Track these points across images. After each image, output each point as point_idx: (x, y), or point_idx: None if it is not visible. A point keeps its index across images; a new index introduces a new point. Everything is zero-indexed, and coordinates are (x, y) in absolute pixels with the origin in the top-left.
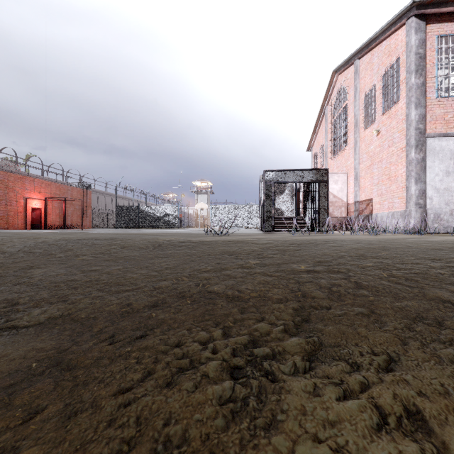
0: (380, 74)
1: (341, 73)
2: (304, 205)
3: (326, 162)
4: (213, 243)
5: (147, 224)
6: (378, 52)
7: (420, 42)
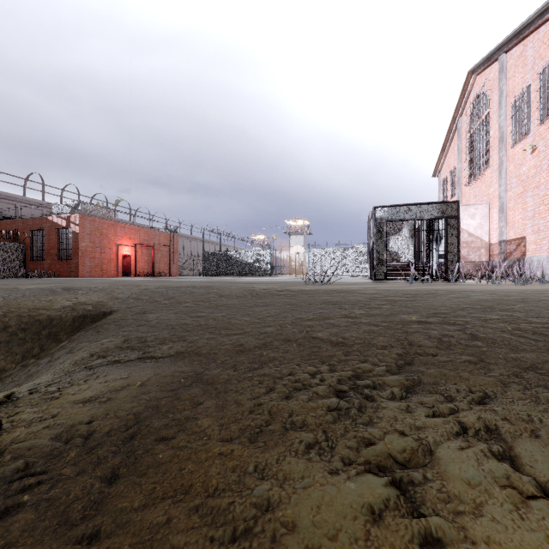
0: (536, 70)
1: (480, 73)
2: (427, 247)
3: (459, 190)
4: (313, 292)
5: (236, 271)
6: (533, 41)
7: None
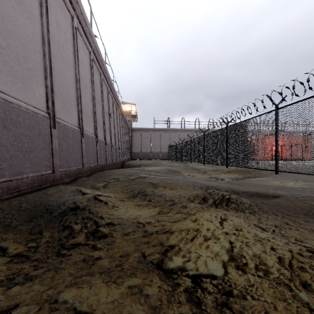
0: None
1: None
2: None
3: None
4: None
5: None
6: None
7: None
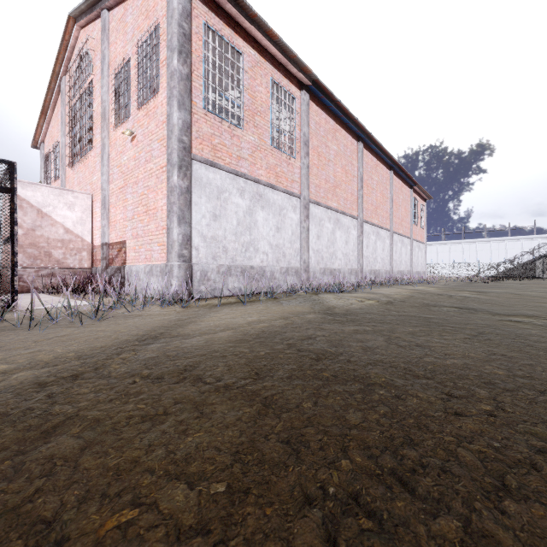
0: (136, 43)
1: (84, 27)
2: None
3: (63, 171)
4: None
5: None
6: (133, 7)
7: (184, 12)
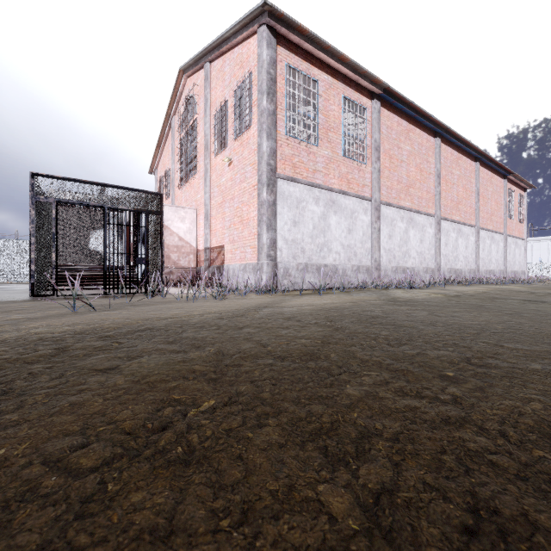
0: (232, 88)
1: (190, 76)
2: (135, 248)
3: (173, 191)
4: None
5: None
6: (230, 59)
7: (271, 61)
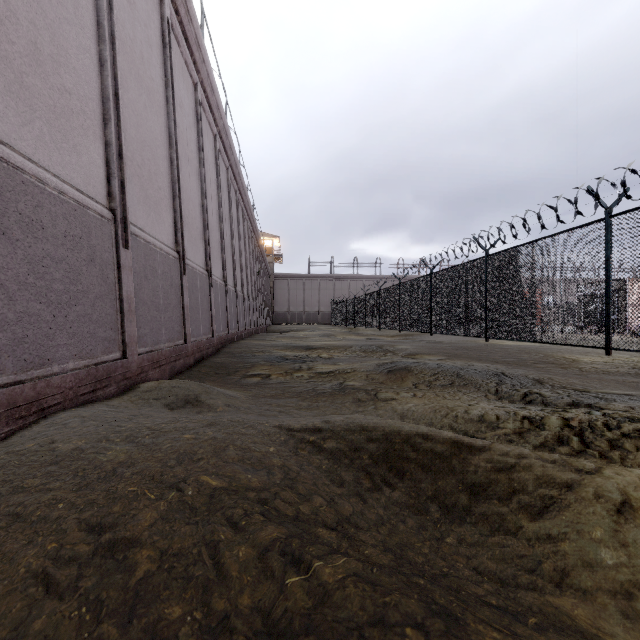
0: None
1: None
2: None
3: None
4: None
5: None
6: None
7: None
